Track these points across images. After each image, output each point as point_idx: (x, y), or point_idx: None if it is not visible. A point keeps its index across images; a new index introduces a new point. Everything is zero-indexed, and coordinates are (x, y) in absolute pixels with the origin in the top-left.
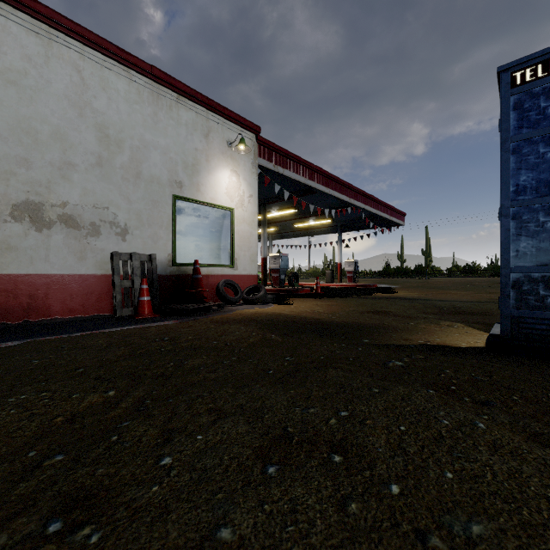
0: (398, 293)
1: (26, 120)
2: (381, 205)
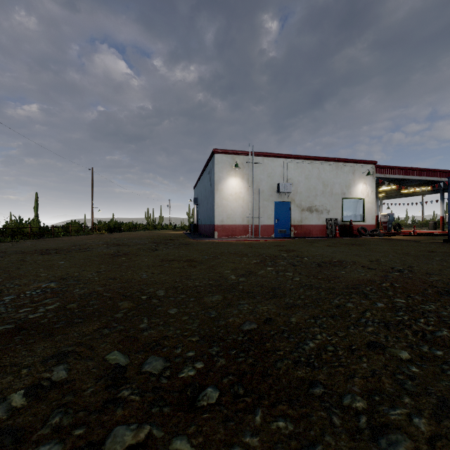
0: None
1: (308, 186)
2: None
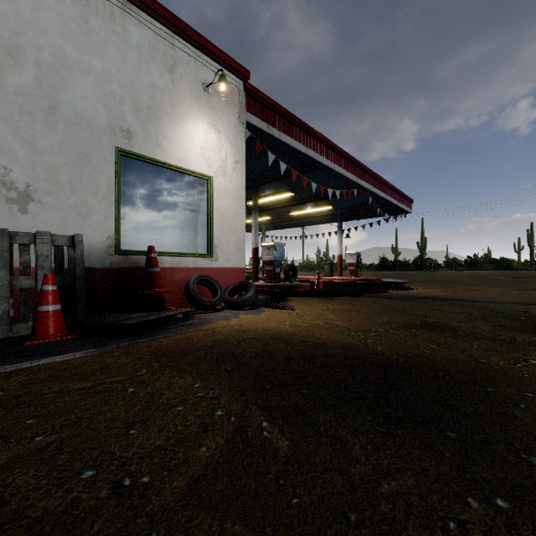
0: (416, 290)
1: None
2: (389, 189)
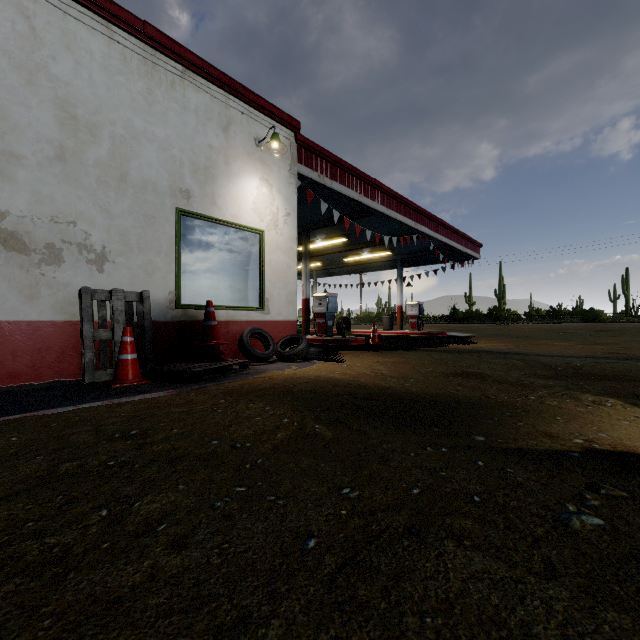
0: (478, 344)
1: None
2: (454, 233)
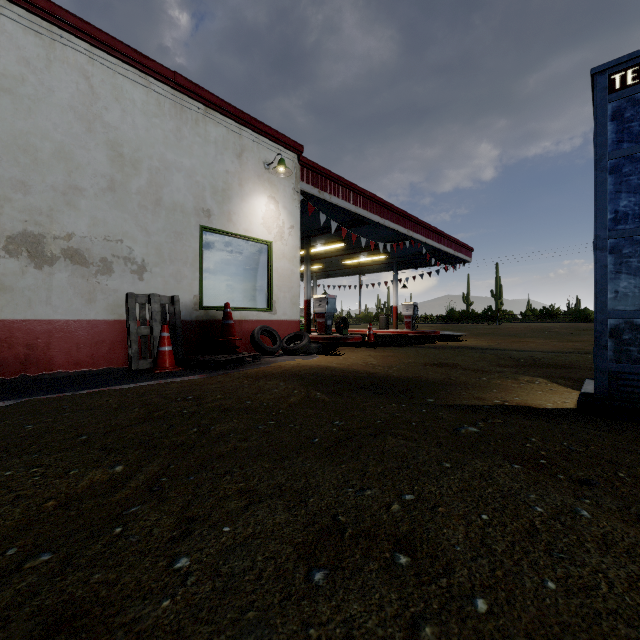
0: (465, 341)
1: (23, 136)
2: (445, 239)
